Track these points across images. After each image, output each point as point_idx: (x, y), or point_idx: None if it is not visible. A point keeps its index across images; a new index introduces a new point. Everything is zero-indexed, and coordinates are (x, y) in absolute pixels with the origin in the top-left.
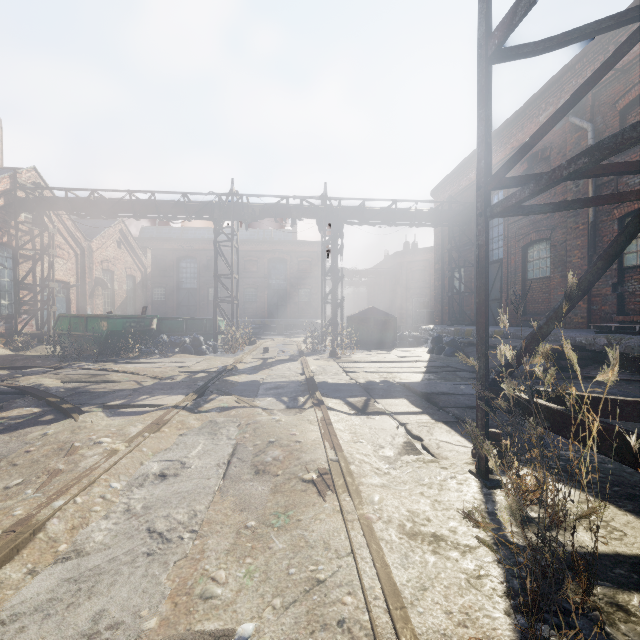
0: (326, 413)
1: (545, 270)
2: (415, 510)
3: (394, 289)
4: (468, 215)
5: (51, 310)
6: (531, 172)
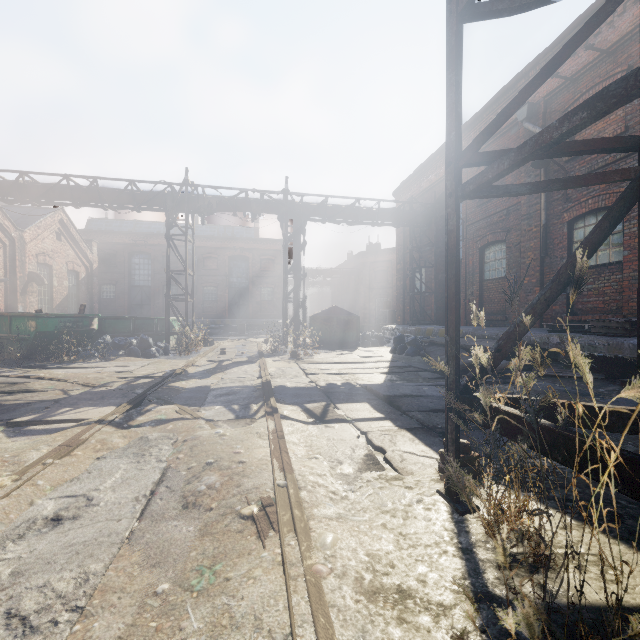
0: (279, 423)
1: (501, 271)
2: (376, 552)
3: (357, 289)
4: (429, 216)
5: None
6: None
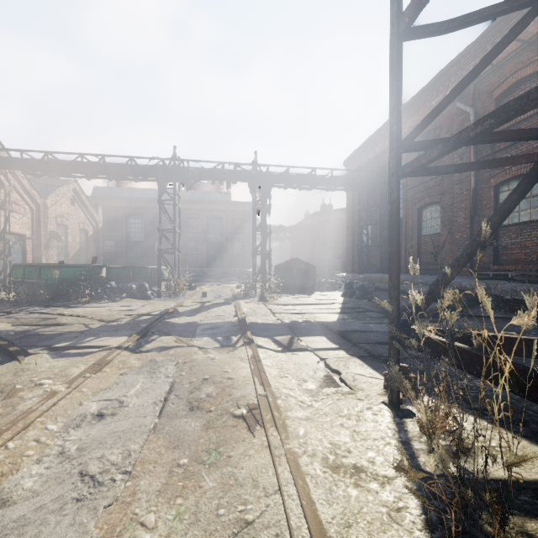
0: (256, 351)
1: (436, 228)
2: (337, 442)
3: (313, 243)
4: (374, 182)
5: (7, 260)
6: None
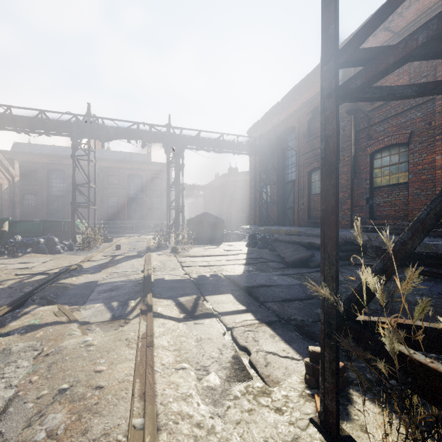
0: (150, 325)
1: None
2: None
3: (222, 200)
4: (272, 148)
5: None
6: (314, 120)
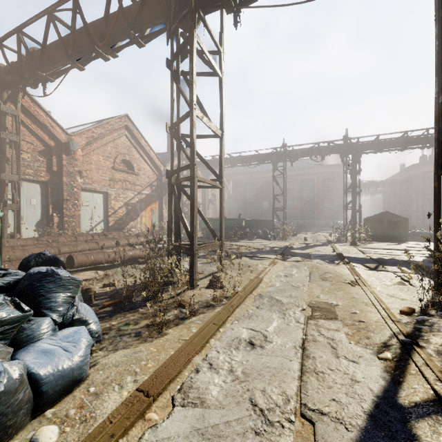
0: (352, 266)
1: None
2: (395, 293)
3: (410, 195)
4: None
5: None
6: None
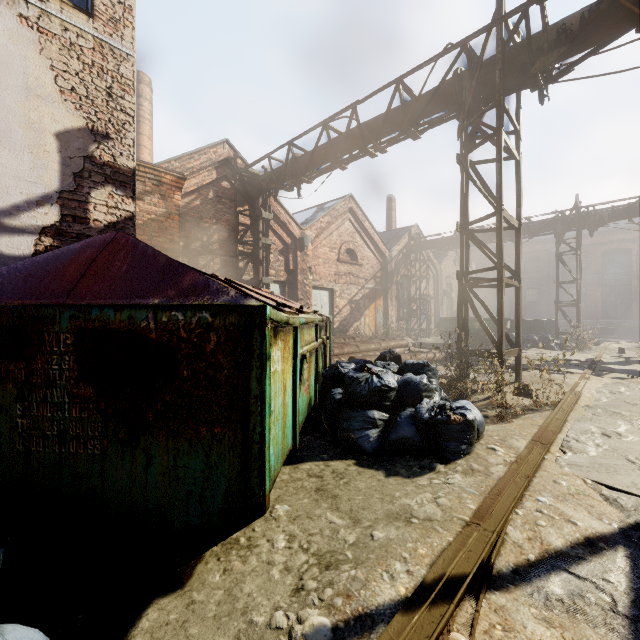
0: None
1: None
2: None
3: None
4: None
5: (427, 315)
6: None
